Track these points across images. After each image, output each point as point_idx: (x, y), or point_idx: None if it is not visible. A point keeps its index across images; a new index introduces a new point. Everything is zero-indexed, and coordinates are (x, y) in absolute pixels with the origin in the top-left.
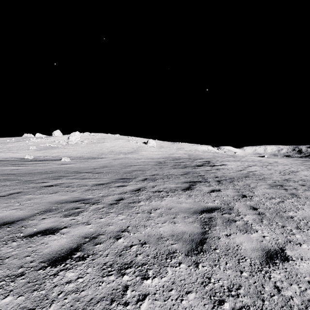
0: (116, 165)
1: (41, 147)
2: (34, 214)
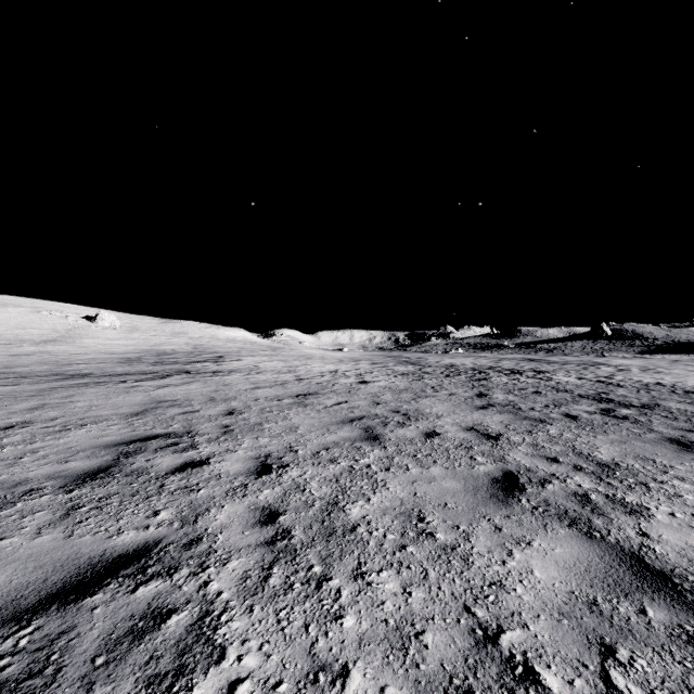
0: (34, 364)
1: None
2: (6, 393)
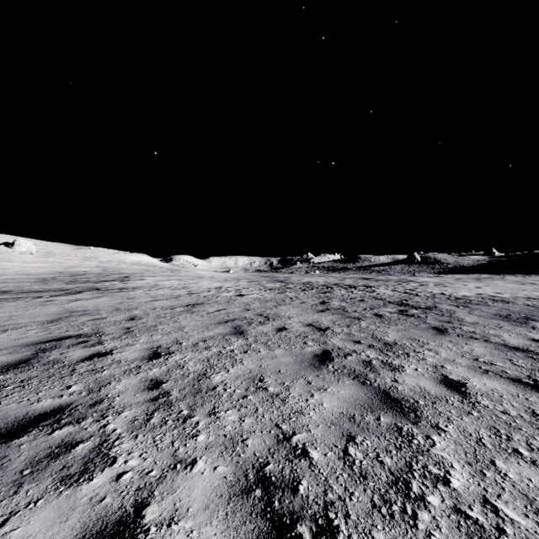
0: None
1: None
2: None
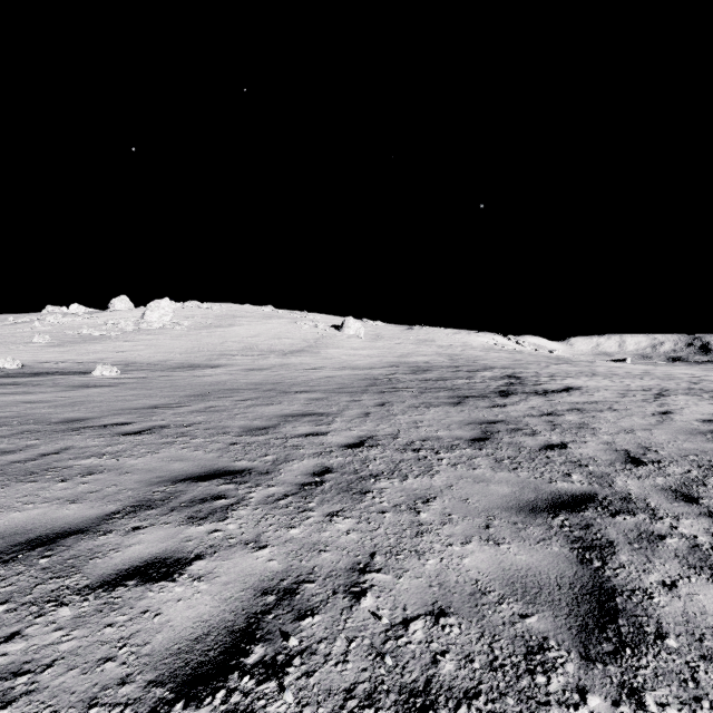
0: (239, 391)
1: (67, 337)
2: None
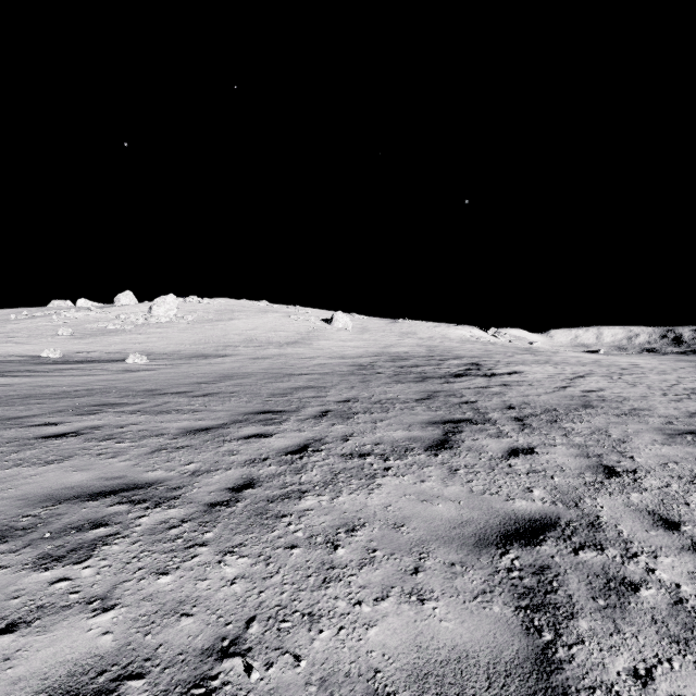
0: (254, 373)
1: (86, 330)
2: None
